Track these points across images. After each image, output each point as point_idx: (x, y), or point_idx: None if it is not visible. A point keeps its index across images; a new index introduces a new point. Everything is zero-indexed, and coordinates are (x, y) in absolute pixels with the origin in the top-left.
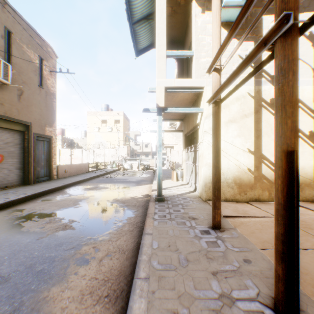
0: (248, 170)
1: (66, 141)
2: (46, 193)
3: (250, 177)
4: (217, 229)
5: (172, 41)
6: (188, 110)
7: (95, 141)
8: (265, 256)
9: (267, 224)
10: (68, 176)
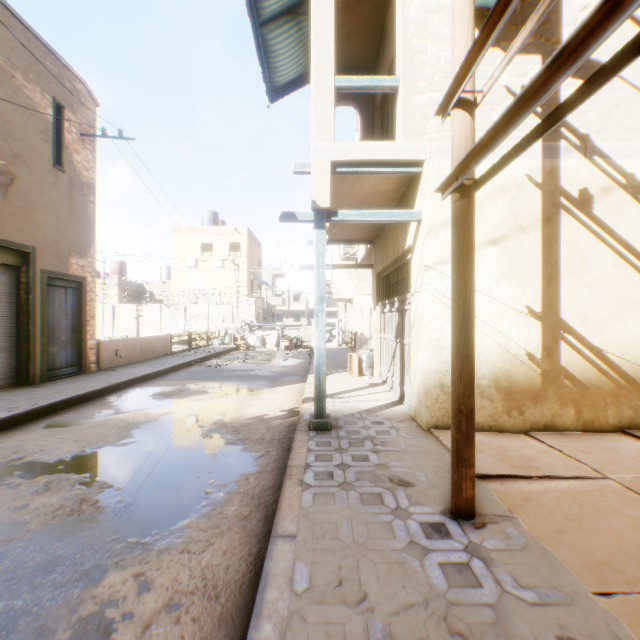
0: (528, 357)
1: (129, 288)
2: (63, 406)
3: (533, 374)
4: (465, 518)
5: (349, 70)
6: (387, 216)
7: (189, 288)
8: (617, 623)
9: (592, 503)
10: (123, 365)
